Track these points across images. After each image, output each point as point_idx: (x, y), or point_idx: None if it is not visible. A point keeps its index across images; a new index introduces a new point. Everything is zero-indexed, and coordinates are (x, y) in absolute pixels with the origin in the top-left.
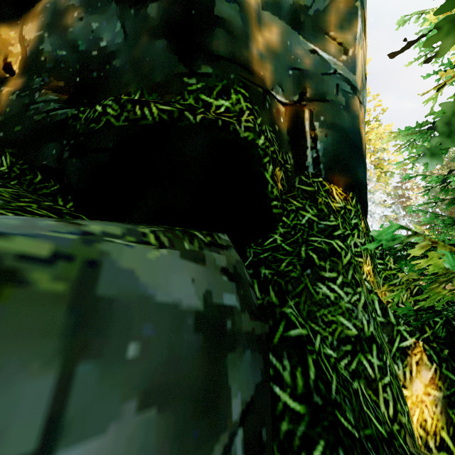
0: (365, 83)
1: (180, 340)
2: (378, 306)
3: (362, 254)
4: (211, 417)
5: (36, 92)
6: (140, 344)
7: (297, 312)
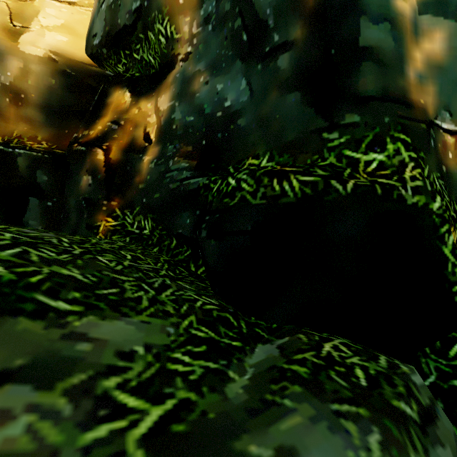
0: None
1: None
2: None
3: None
4: None
5: (170, 160)
6: None
7: None
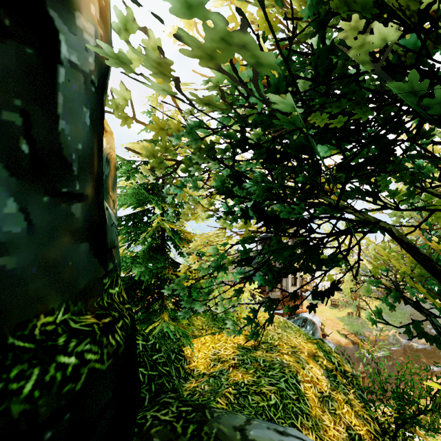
0: None
1: None
2: None
3: None
4: None
5: None
6: None
7: None
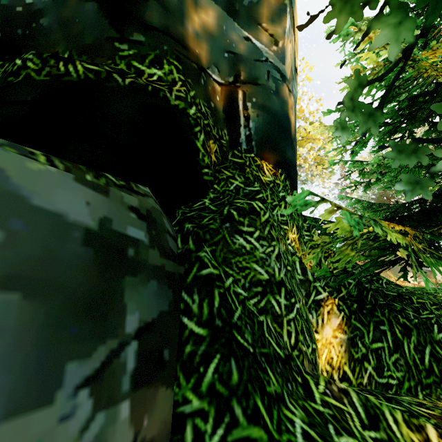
0: (295, 75)
1: (62, 247)
2: (299, 266)
3: (288, 223)
4: (97, 322)
5: None
6: (4, 233)
7: (212, 257)
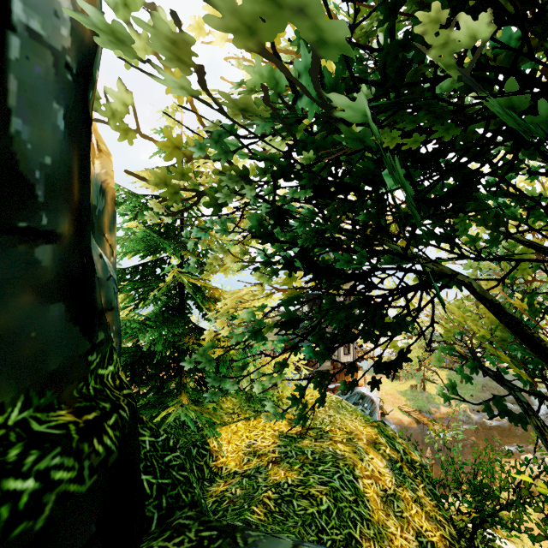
0: None
1: None
2: None
3: None
4: None
5: None
6: None
7: None
